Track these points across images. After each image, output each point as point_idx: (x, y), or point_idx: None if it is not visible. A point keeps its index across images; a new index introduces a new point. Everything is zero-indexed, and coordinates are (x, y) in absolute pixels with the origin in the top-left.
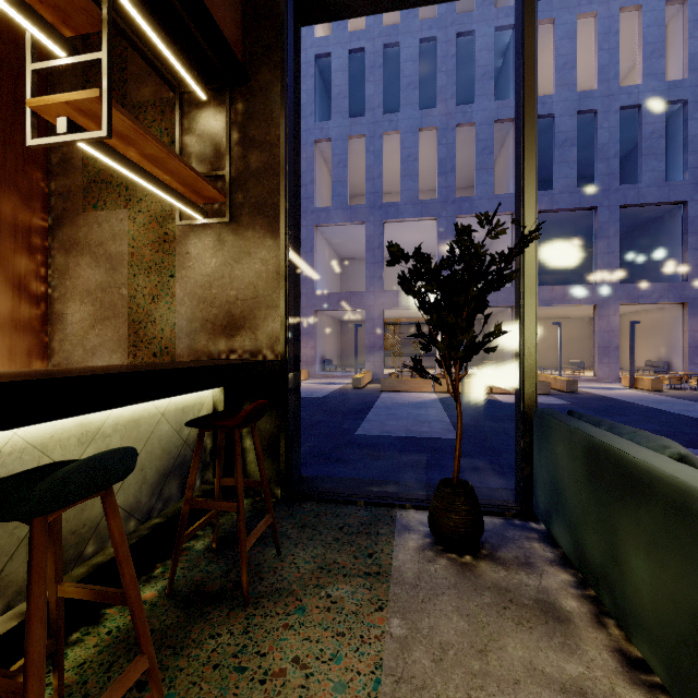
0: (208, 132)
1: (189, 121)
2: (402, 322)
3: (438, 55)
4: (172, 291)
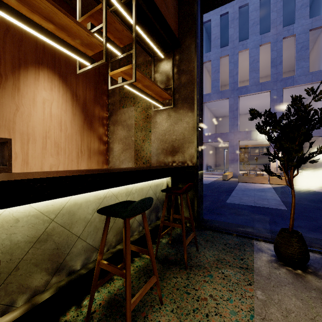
0: (164, 71)
1: (156, 68)
2: (249, 147)
3: (271, 3)
4: (150, 137)
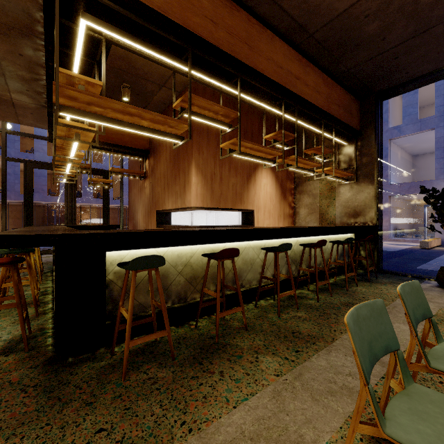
0: (347, 153)
1: (340, 151)
2: None
3: None
4: (334, 204)
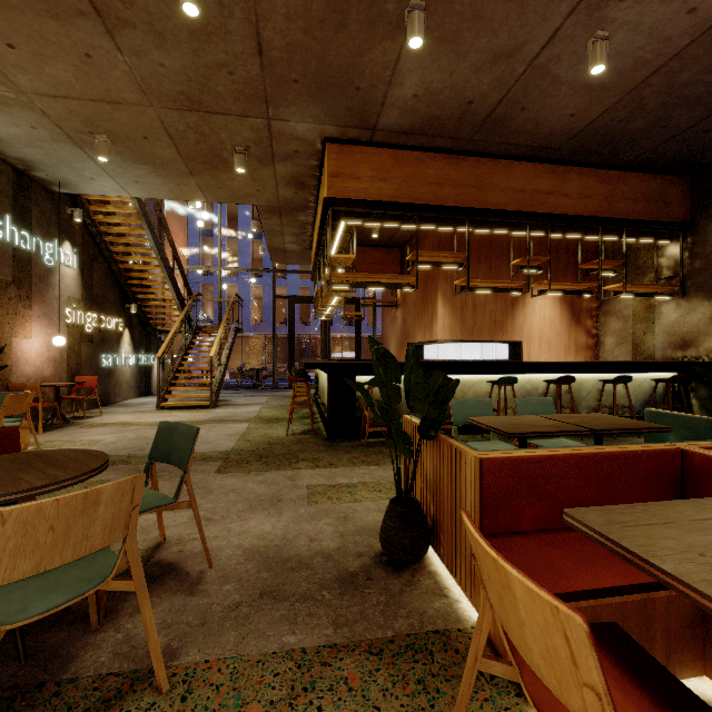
0: (671, 255)
1: (661, 252)
2: None
3: None
4: (653, 330)
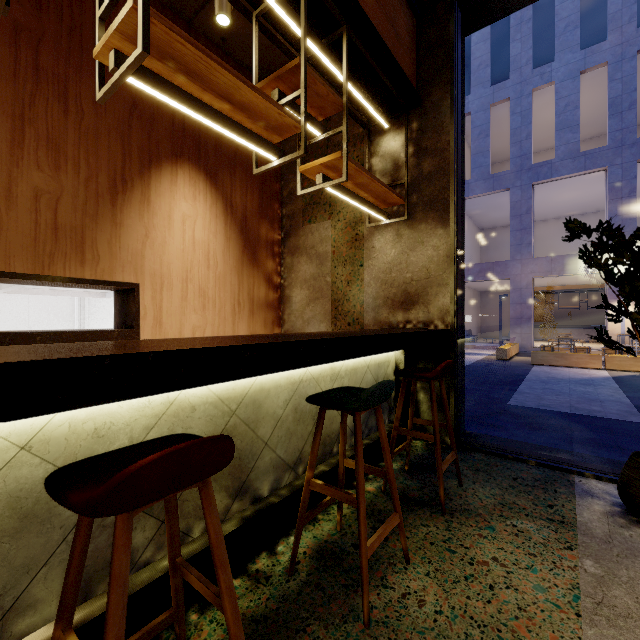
0: (389, 152)
1: (374, 147)
2: (557, 290)
3: None
4: (361, 277)
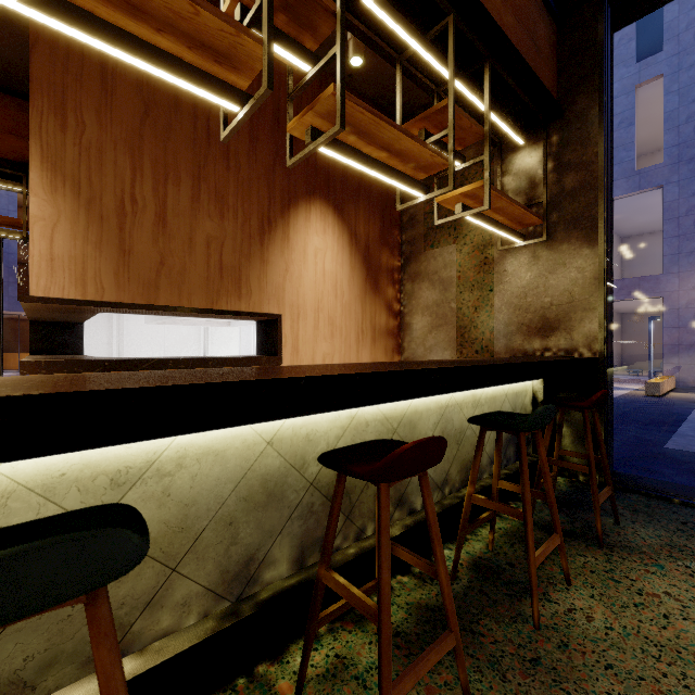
0: (523, 169)
1: (505, 165)
2: None
3: None
4: (491, 302)
